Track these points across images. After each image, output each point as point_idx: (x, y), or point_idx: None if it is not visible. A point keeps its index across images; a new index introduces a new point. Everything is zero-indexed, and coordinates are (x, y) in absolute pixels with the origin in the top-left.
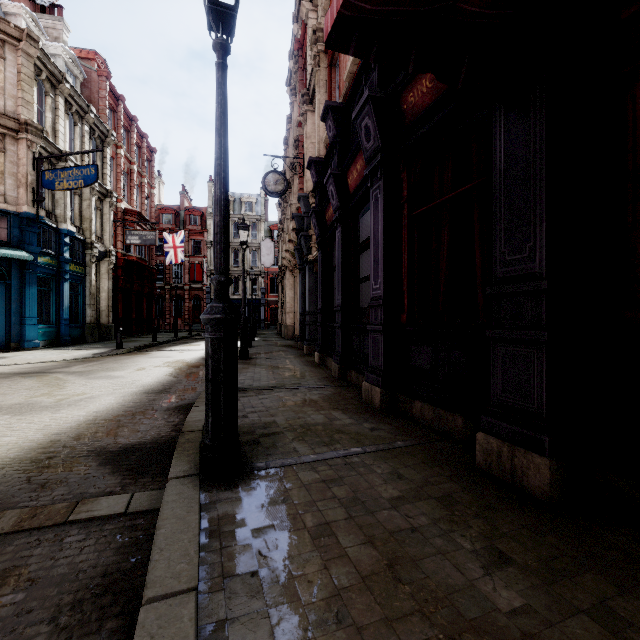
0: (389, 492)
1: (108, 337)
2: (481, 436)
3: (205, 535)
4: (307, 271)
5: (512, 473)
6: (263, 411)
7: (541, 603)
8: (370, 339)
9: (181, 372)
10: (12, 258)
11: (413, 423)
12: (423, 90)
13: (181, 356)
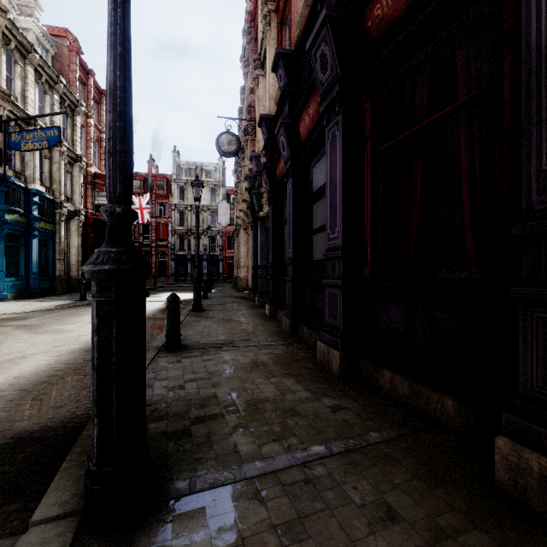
0: None
1: (78, 289)
2: (505, 444)
3: None
4: (259, 227)
5: None
6: (204, 379)
7: None
8: (326, 294)
9: None
10: None
11: (382, 398)
12: None
13: None
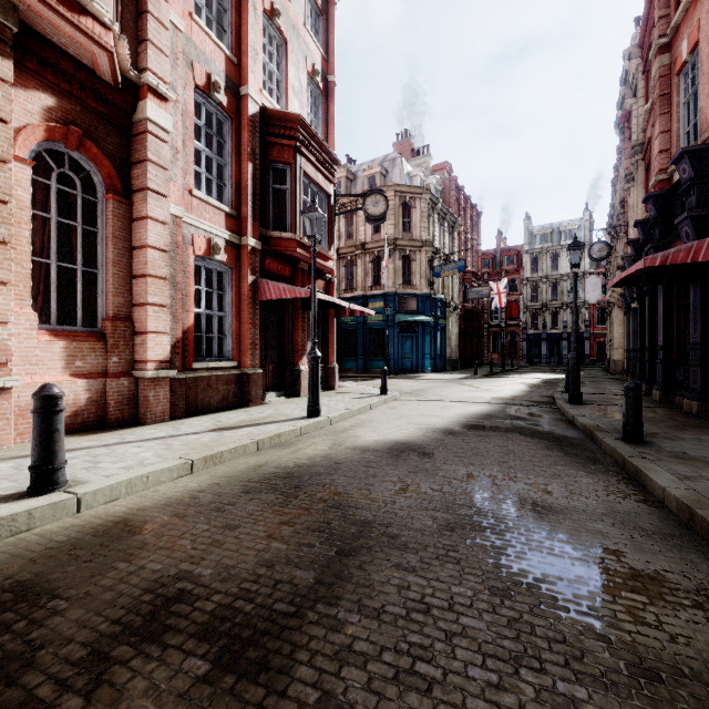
0: None
1: (456, 368)
2: (684, 400)
3: (574, 407)
4: (630, 316)
5: (690, 410)
6: (589, 398)
7: (659, 417)
8: (657, 367)
9: (532, 387)
10: (419, 320)
11: (672, 406)
12: None
13: (522, 380)
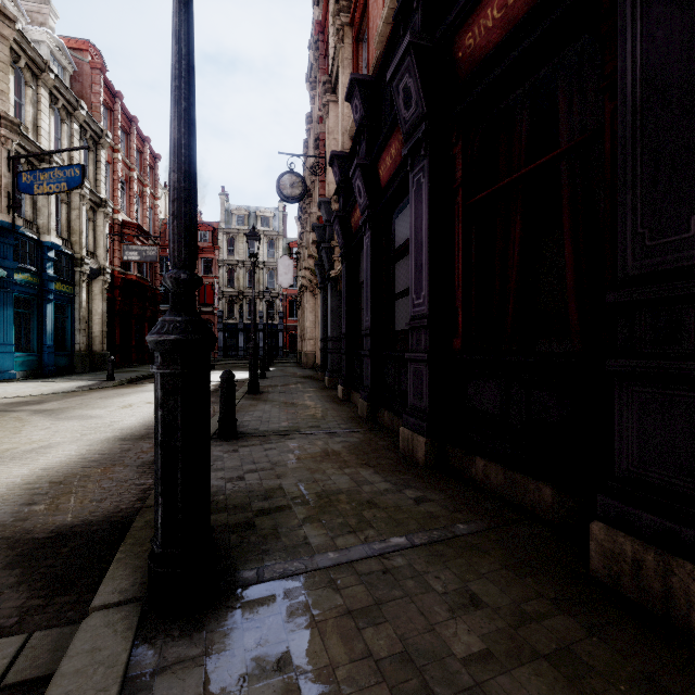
0: (463, 641)
1: (102, 367)
2: (600, 529)
3: None
4: (329, 290)
5: (665, 600)
6: (267, 469)
7: None
8: (410, 371)
9: None
10: None
11: (474, 489)
12: (488, 24)
13: None
